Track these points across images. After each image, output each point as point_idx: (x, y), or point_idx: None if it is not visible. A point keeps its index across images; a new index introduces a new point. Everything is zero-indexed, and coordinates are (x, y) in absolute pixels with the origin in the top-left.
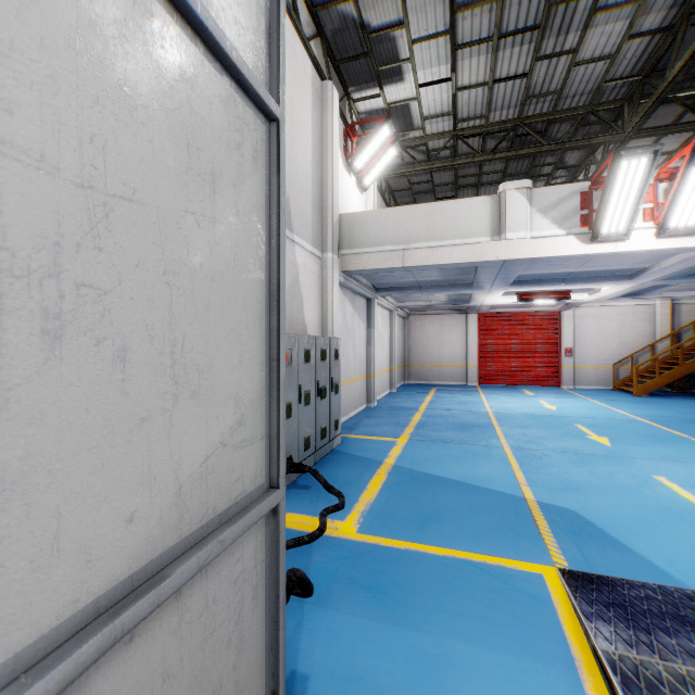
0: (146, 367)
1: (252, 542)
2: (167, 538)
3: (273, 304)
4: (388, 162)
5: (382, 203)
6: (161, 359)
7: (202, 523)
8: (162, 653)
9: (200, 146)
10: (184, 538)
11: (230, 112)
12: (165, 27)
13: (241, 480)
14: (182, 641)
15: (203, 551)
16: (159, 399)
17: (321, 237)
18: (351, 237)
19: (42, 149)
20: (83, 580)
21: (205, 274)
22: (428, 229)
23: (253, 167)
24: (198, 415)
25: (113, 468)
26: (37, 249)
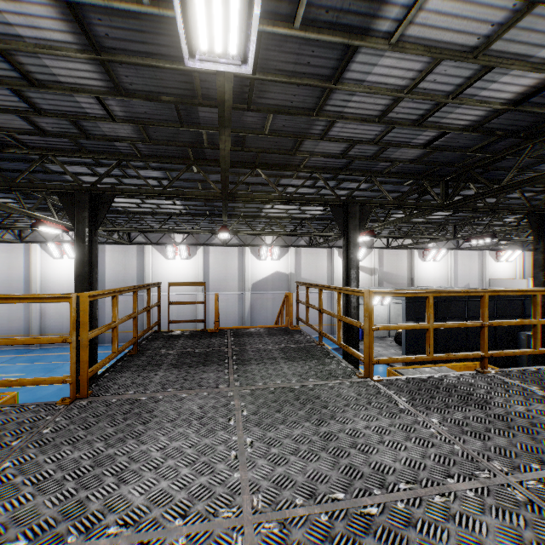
0: None
1: None
2: None
3: None
4: (517, 254)
5: None
6: None
7: None
8: None
9: None
10: None
11: None
12: None
13: None
14: None
15: None
16: None
17: (482, 285)
18: (492, 284)
19: None
20: None
21: None
22: (510, 285)
23: None
24: None
25: None
26: None
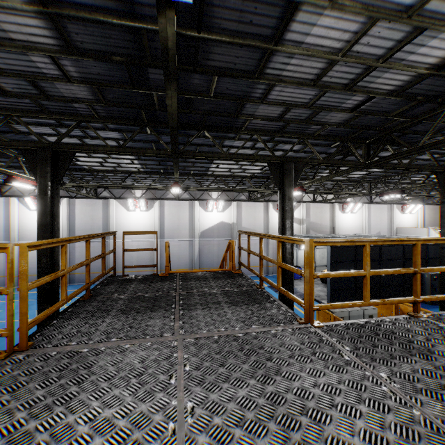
0: None
1: None
2: None
3: None
4: (419, 207)
5: (433, 206)
6: None
7: None
8: None
9: None
10: None
11: None
12: None
13: None
14: None
15: None
16: None
17: (391, 233)
18: (399, 232)
19: None
20: None
21: None
22: (414, 233)
23: None
24: None
25: None
26: None
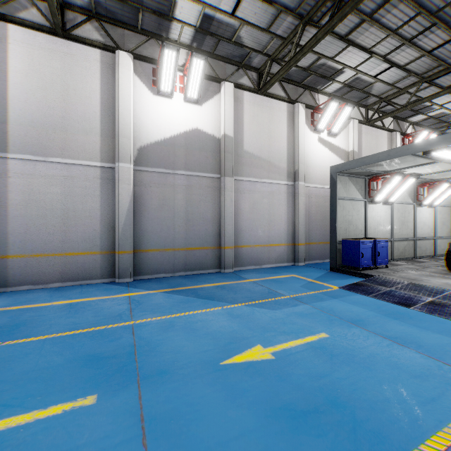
0: (444, 226)
1: (449, 240)
2: (445, 235)
3: (450, 221)
4: None
5: None
6: (445, 226)
7: (446, 236)
8: (445, 241)
9: (446, 213)
10: (446, 236)
11: (448, 209)
12: (445, 208)
13: (448, 234)
14: (446, 242)
15: (447, 237)
16: (445, 228)
17: None
18: None
19: (442, 217)
20: (443, 235)
21: (447, 220)
22: None
23: (449, 211)
24: (446, 229)
25: (444, 231)
26: (442, 221)
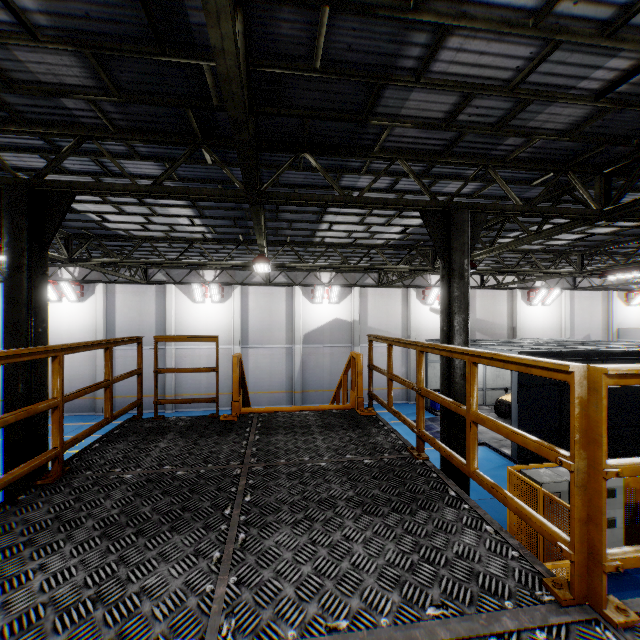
0: None
1: None
2: None
3: None
4: None
5: None
6: None
7: None
8: None
9: None
10: None
11: None
12: None
13: None
14: None
15: None
16: None
17: (607, 337)
18: (621, 335)
19: None
20: None
21: None
22: None
23: None
24: None
25: None
26: None
